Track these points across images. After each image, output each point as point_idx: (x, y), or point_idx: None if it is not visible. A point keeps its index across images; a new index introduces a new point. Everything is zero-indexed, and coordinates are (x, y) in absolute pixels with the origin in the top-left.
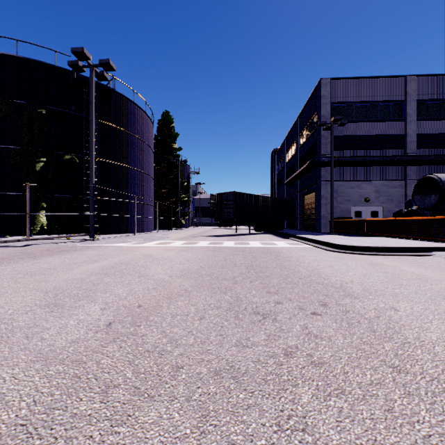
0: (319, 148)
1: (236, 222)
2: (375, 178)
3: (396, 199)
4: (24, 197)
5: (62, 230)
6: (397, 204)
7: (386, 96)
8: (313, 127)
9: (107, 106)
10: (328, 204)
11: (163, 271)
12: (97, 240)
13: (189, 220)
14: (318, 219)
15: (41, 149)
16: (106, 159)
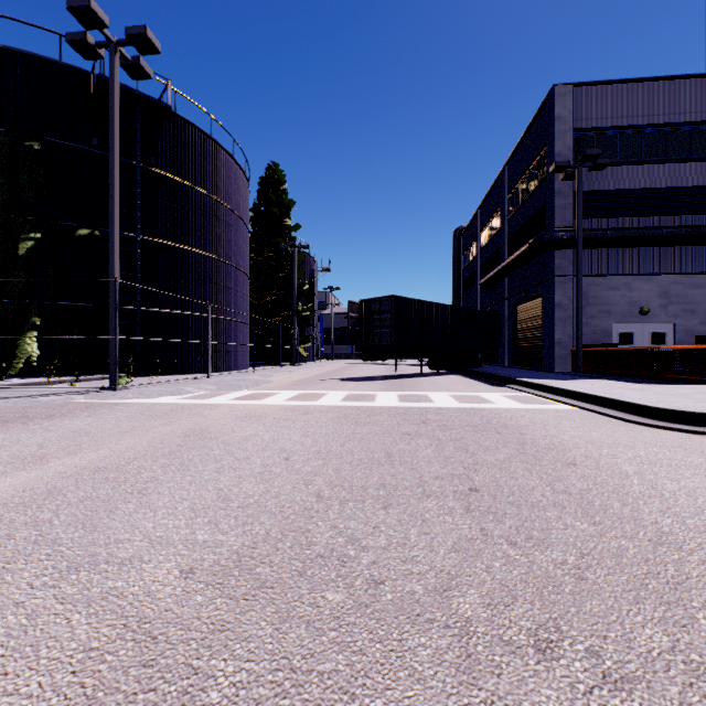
0: (551, 215)
1: (396, 354)
2: (659, 269)
3: (702, 310)
4: (1, 306)
5: (73, 368)
6: (703, 319)
7: (682, 115)
8: (536, 179)
9: (160, 140)
10: (569, 320)
11: (183, 525)
12: (125, 389)
13: (313, 350)
14: (548, 347)
15: (33, 216)
16: (157, 238)
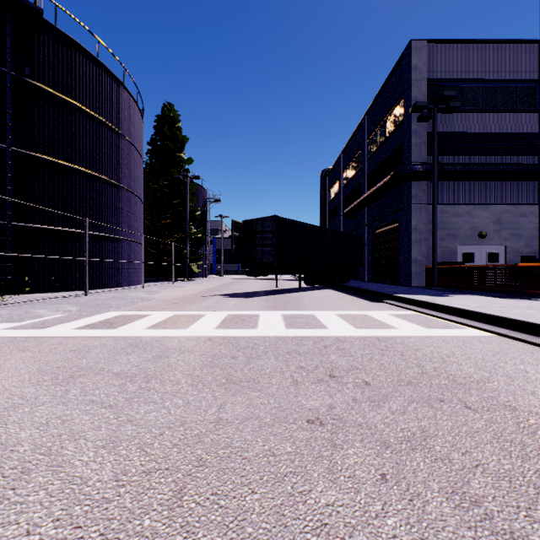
0: (408, 152)
1: (277, 270)
2: (494, 200)
3: (526, 235)
4: None
5: None
6: (527, 242)
7: (511, 73)
8: (393, 123)
9: (36, 51)
10: (423, 241)
11: None
12: None
13: (206, 267)
14: (405, 265)
15: None
16: (33, 151)
